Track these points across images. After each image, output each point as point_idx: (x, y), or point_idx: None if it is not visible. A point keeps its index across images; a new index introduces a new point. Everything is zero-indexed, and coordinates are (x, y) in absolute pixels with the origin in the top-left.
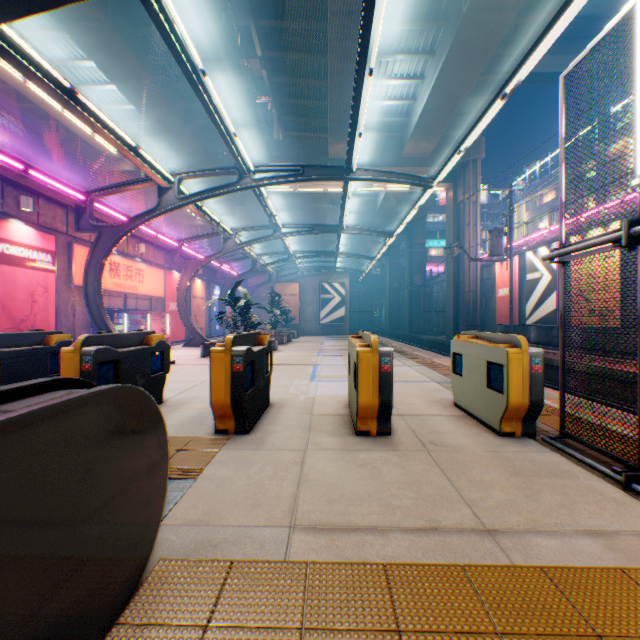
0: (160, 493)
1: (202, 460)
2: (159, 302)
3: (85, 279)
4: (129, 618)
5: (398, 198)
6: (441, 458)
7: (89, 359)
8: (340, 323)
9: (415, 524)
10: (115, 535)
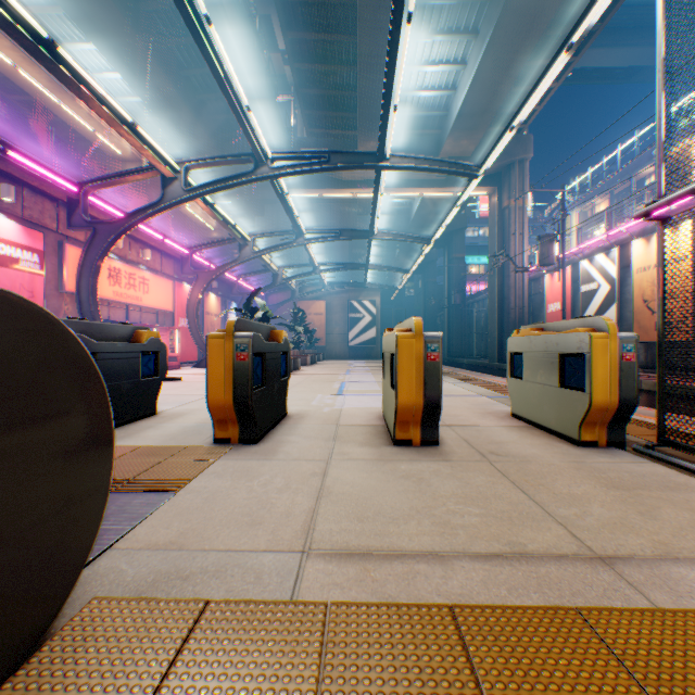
0: (94, 494)
1: (191, 471)
2: (167, 317)
3: (78, 283)
4: None
5: (435, 206)
6: (509, 469)
7: None
8: (371, 345)
9: (489, 549)
10: None
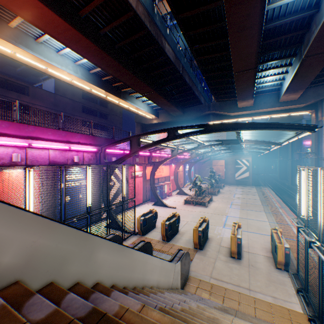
0: (189, 265)
1: (192, 256)
2: (167, 177)
3: (150, 178)
4: (187, 282)
5: None
6: (251, 270)
7: (166, 225)
8: (246, 180)
9: (234, 283)
10: (186, 271)
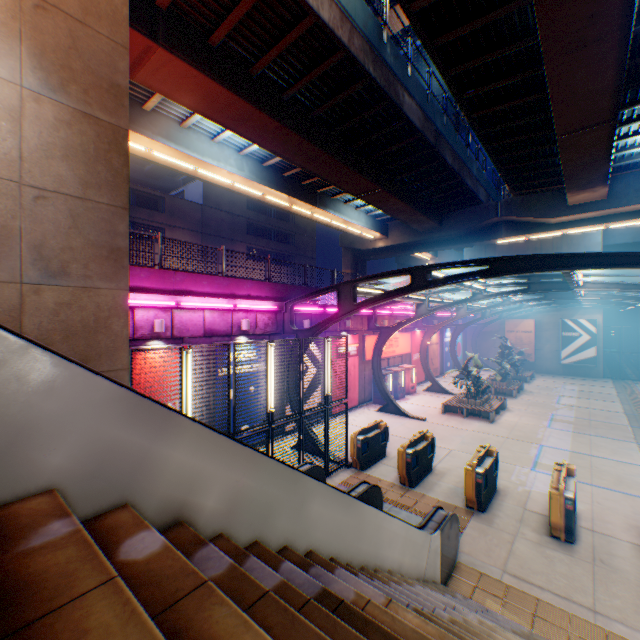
0: (457, 541)
1: (462, 523)
2: (406, 355)
3: (371, 359)
4: (454, 573)
5: None
6: (598, 571)
7: (408, 456)
8: (587, 364)
9: (558, 592)
10: (451, 551)
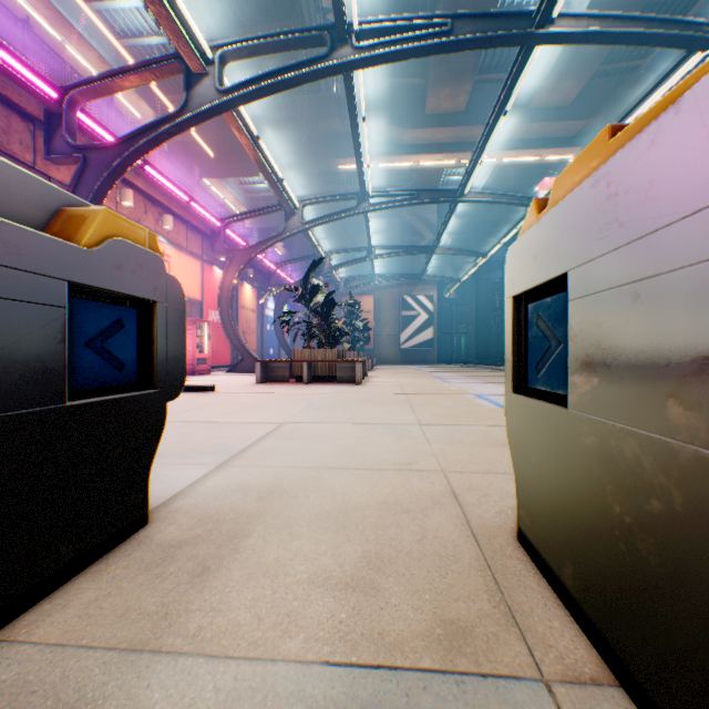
0: None
1: None
2: (194, 308)
3: None
4: None
5: (506, 182)
6: None
7: None
8: (427, 348)
9: None
10: None
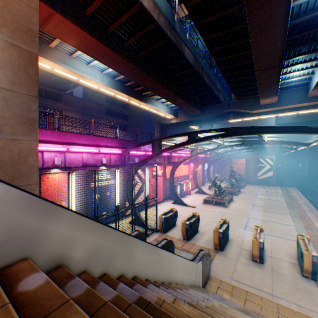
0: (210, 266)
1: (212, 256)
2: (186, 176)
3: (169, 178)
4: (208, 281)
5: None
6: (274, 276)
7: (187, 225)
8: (269, 179)
9: (256, 287)
10: (207, 271)
